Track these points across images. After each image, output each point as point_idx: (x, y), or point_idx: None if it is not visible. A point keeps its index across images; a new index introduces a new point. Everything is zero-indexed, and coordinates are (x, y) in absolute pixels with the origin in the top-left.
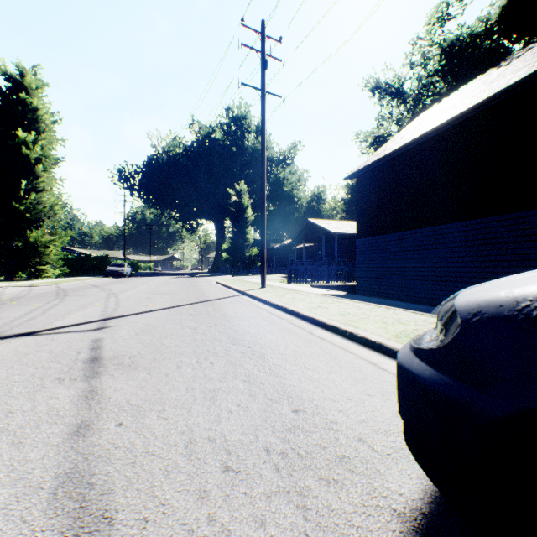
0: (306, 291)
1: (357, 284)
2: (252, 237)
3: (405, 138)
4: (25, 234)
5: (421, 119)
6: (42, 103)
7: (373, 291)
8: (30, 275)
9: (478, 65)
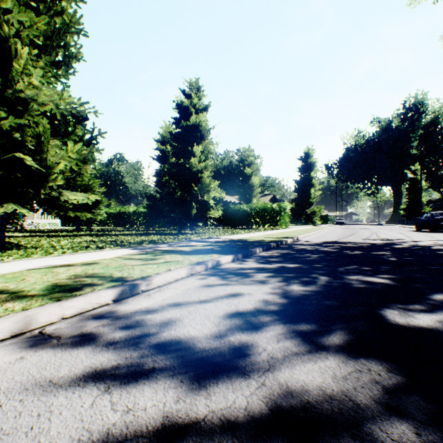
0: None
1: None
2: (424, 199)
3: None
4: (308, 208)
5: None
6: (314, 158)
7: None
8: (310, 223)
9: None
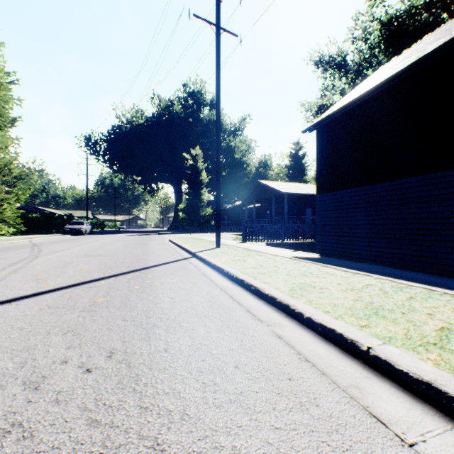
0: (269, 252)
1: (318, 243)
2: (206, 197)
3: (375, 81)
4: None
5: (384, 68)
6: None
7: (337, 250)
8: None
9: (417, 37)
